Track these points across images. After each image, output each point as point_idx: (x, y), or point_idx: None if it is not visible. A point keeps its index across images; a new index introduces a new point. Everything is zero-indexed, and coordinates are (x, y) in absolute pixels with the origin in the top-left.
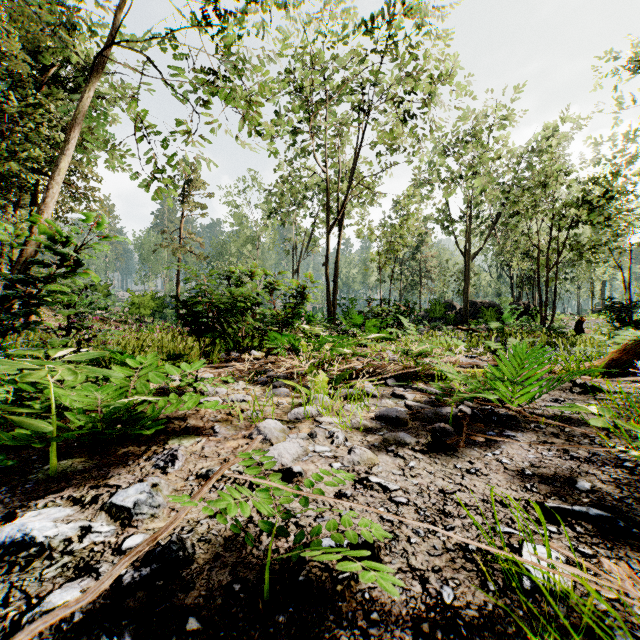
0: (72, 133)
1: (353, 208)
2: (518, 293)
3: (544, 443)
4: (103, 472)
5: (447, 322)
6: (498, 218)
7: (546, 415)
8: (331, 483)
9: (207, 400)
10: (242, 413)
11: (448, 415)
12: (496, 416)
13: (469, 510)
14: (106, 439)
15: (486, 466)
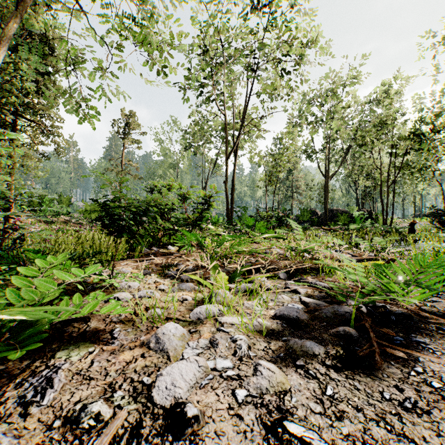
0: None
1: (245, 143)
2: (362, 203)
3: None
4: None
5: (312, 224)
6: (349, 149)
7: (437, 312)
8: None
9: (116, 296)
10: (146, 312)
11: (347, 315)
12: (393, 315)
13: None
14: None
15: (419, 395)
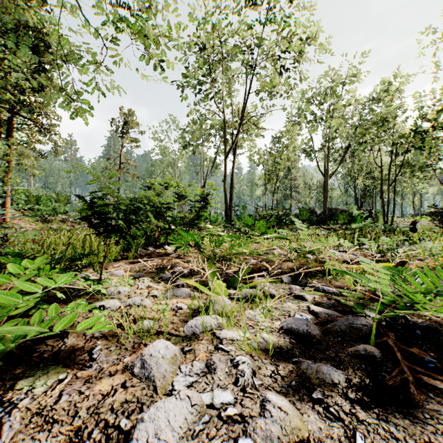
0: None
1: (244, 142)
2: (361, 202)
3: None
4: None
5: (311, 223)
6: (348, 148)
7: None
8: None
9: (102, 305)
10: (134, 324)
11: (364, 328)
12: (417, 329)
13: None
14: None
15: None
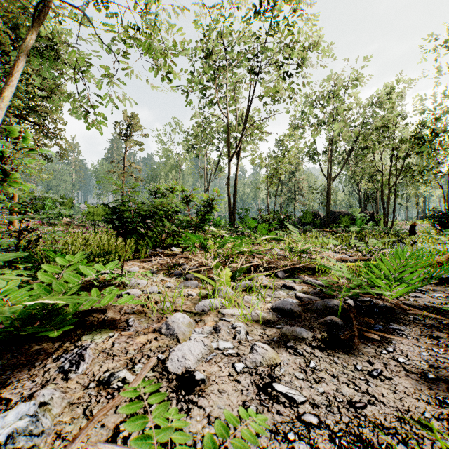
0: (16, 68)
1: (247, 145)
2: (365, 205)
3: (430, 337)
4: (5, 377)
5: (314, 226)
6: (351, 151)
7: (418, 306)
8: (237, 443)
9: (128, 292)
10: (156, 305)
11: (335, 307)
12: (377, 308)
13: (388, 435)
14: (25, 334)
15: (386, 367)
